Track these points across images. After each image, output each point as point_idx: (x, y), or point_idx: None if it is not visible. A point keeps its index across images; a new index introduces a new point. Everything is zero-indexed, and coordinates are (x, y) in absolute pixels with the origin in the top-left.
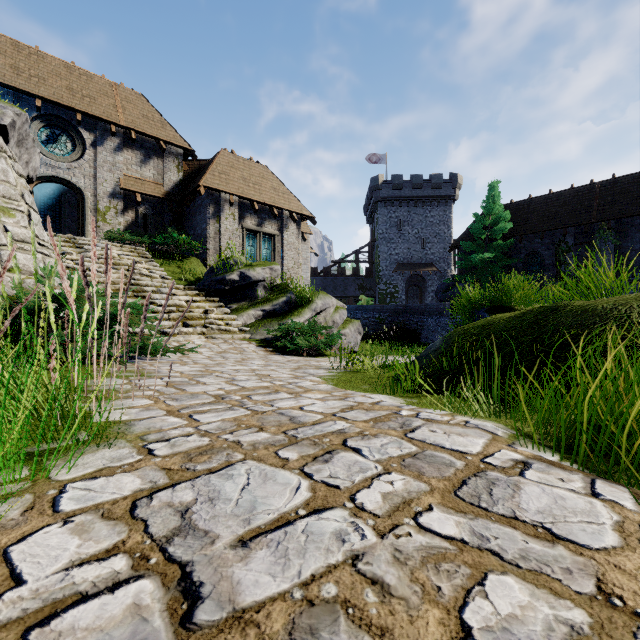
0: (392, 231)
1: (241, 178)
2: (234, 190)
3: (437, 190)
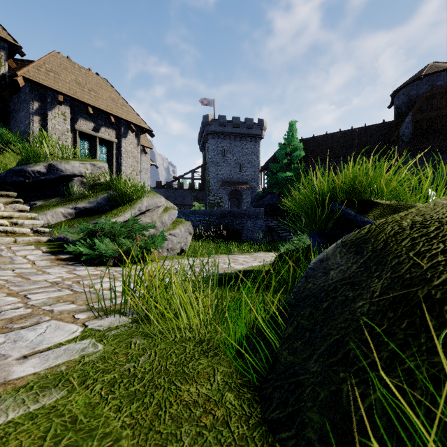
0: (218, 157)
1: (75, 81)
2: (64, 90)
3: (250, 130)
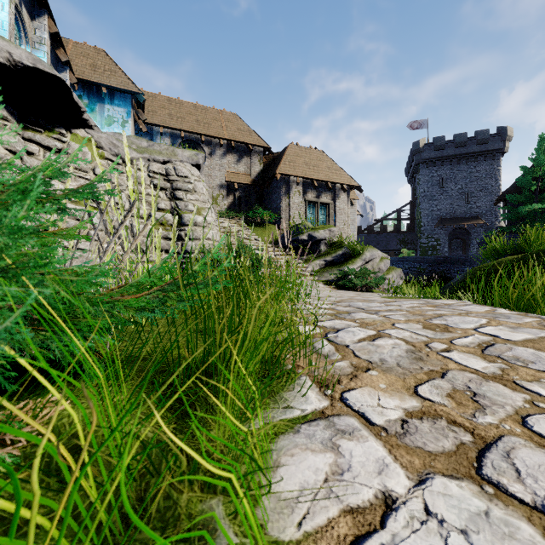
0: (434, 189)
1: (304, 163)
2: (299, 173)
3: (483, 145)
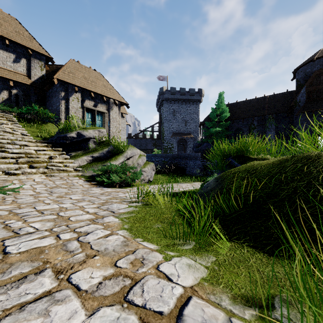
0: (170, 116)
1: (83, 77)
2: (78, 83)
3: (192, 96)
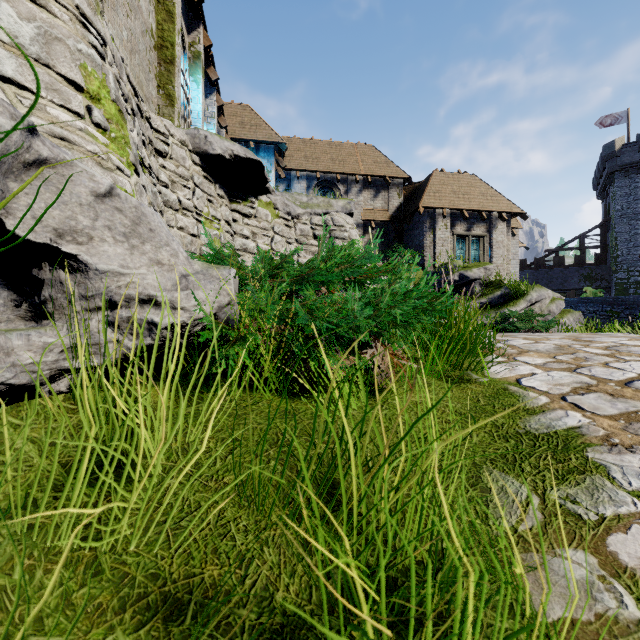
0: (638, 204)
1: (451, 192)
2: (446, 204)
3: None
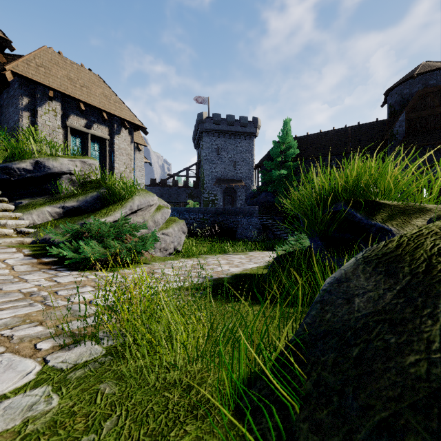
0: (213, 155)
1: (66, 77)
2: (55, 85)
3: (244, 128)
